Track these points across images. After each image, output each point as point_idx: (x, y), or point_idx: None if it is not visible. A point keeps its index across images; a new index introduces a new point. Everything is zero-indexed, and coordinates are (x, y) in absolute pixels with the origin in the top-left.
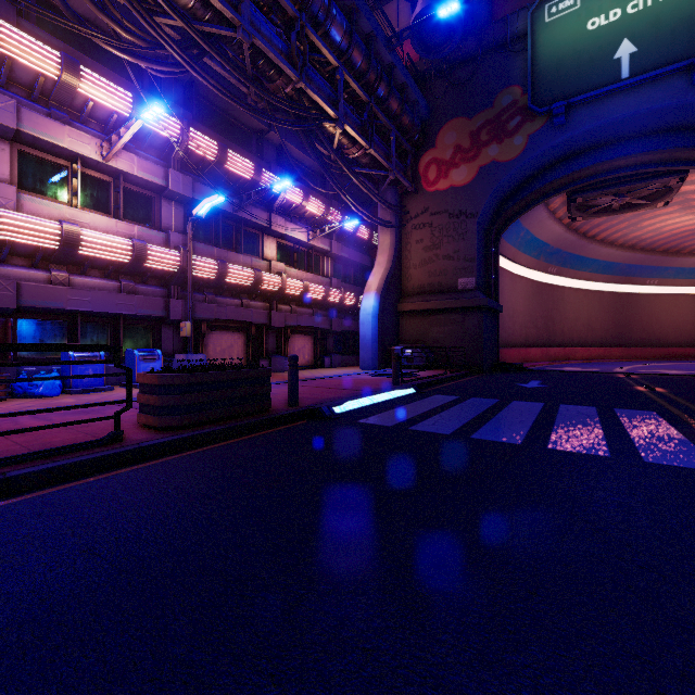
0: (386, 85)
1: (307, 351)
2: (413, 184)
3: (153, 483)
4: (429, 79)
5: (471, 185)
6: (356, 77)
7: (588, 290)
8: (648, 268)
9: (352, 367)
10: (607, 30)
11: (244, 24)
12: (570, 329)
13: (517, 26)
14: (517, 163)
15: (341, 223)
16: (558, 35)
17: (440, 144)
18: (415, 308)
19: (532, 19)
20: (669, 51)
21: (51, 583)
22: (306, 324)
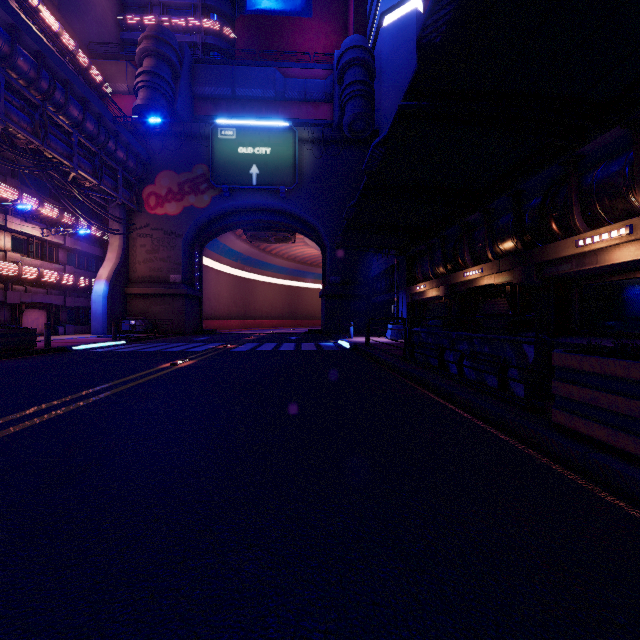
0: (113, 144)
1: (41, 322)
2: (137, 206)
3: (3, 362)
4: (150, 137)
5: (179, 216)
6: (88, 137)
7: (272, 283)
8: (305, 272)
9: (85, 334)
10: (247, 157)
11: (0, 116)
12: (261, 308)
13: (205, 131)
14: (206, 211)
15: (75, 229)
16: (225, 148)
17: (158, 184)
18: (139, 292)
19: (213, 132)
20: (271, 179)
21: (5, 367)
22: (41, 301)
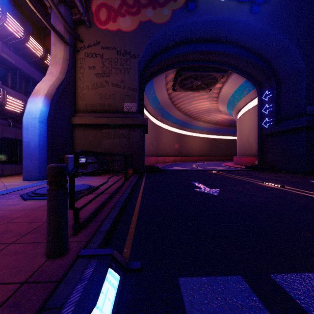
0: None
1: None
2: (86, 13)
3: None
4: None
5: (134, 33)
6: None
7: (170, 130)
8: (188, 124)
9: (17, 176)
10: None
11: None
12: (164, 148)
13: None
14: (165, 27)
15: None
16: None
17: None
18: (88, 122)
19: None
20: None
21: None
22: None
